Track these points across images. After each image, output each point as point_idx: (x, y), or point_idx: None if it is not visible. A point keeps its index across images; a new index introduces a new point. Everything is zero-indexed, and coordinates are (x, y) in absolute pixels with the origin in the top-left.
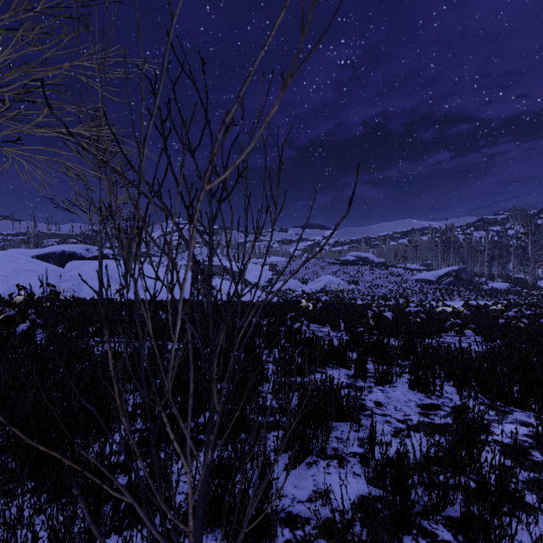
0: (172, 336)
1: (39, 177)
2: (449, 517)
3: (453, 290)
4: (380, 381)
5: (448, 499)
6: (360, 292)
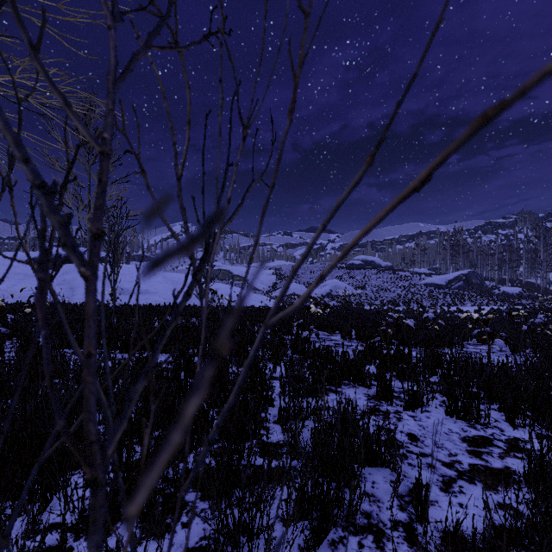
0: None
1: None
2: None
3: (463, 295)
4: (410, 404)
5: None
6: (367, 297)
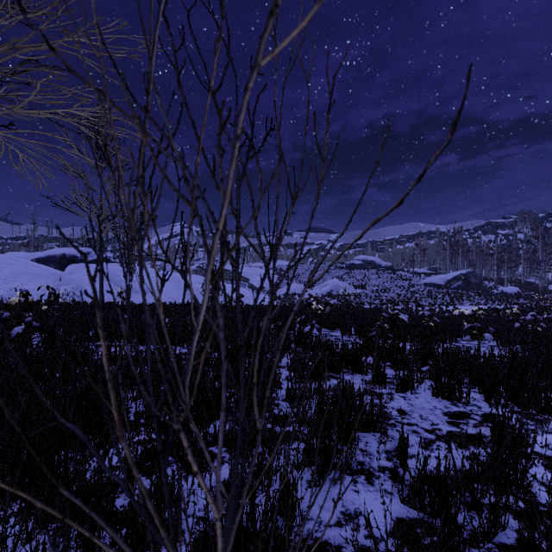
0: (194, 322)
1: (35, 169)
2: (502, 545)
3: (462, 294)
4: (401, 387)
5: (499, 523)
6: (367, 296)
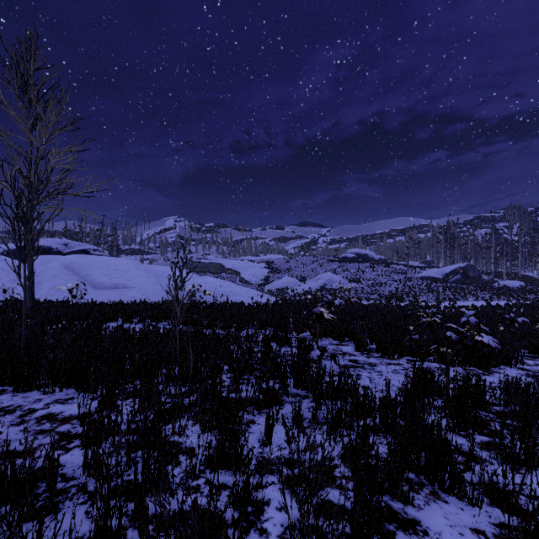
0: None
1: None
2: None
3: (463, 289)
4: None
5: None
6: (363, 290)
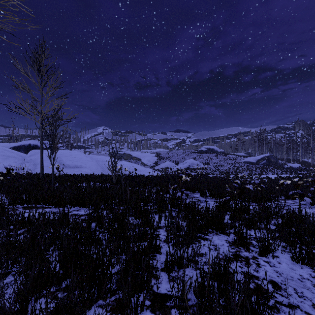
0: None
1: None
2: None
3: (267, 168)
4: (263, 252)
5: None
6: (210, 169)
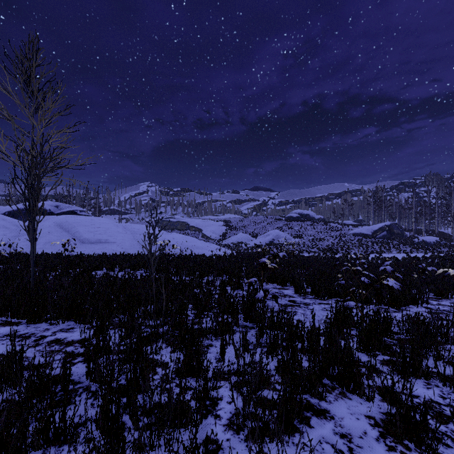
0: None
1: None
2: None
3: (388, 243)
4: None
5: None
6: (304, 245)
